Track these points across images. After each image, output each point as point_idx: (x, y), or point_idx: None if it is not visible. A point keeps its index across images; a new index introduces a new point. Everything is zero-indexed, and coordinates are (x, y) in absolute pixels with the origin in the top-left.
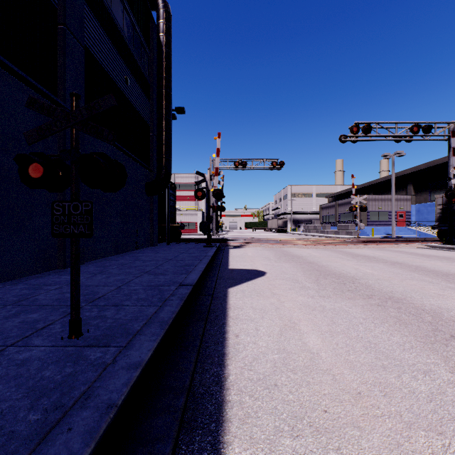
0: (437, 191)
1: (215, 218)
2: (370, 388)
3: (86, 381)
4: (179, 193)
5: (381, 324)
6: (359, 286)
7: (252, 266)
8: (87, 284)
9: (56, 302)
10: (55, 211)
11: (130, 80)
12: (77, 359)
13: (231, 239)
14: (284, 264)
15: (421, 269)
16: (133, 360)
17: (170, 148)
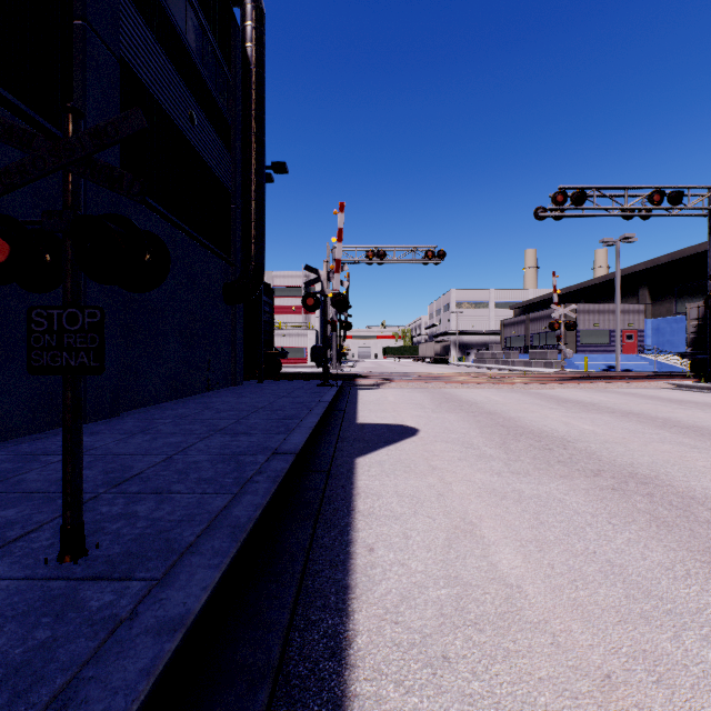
0: (687, 298)
1: (335, 341)
2: (626, 665)
3: (70, 662)
4: (279, 302)
5: (625, 526)
6: (575, 455)
7: (395, 418)
8: (115, 452)
9: (55, 486)
10: (33, 325)
11: (198, 117)
12: (63, 608)
13: (361, 374)
14: (448, 416)
15: (673, 423)
16: (170, 613)
17: (264, 229)
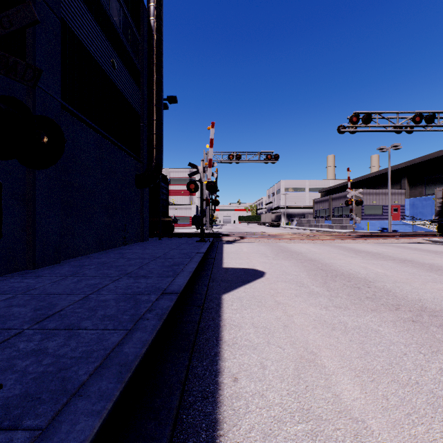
0: (432, 185)
1: (208, 212)
2: None
3: None
4: (173, 188)
5: (433, 355)
6: (377, 292)
7: (248, 264)
8: (48, 292)
9: None
10: None
11: (117, 64)
12: None
13: (225, 233)
14: (284, 262)
15: (437, 268)
16: None
17: (162, 139)
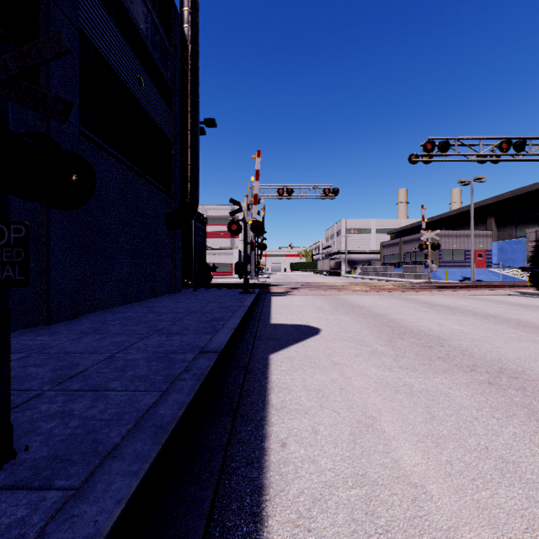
0: (525, 225)
1: (254, 258)
2: None
3: None
4: (211, 228)
5: (507, 420)
6: (451, 351)
7: (301, 320)
8: (67, 351)
9: None
10: None
11: (145, 81)
12: None
13: (274, 283)
14: (343, 318)
15: (524, 324)
16: (78, 535)
17: (197, 170)
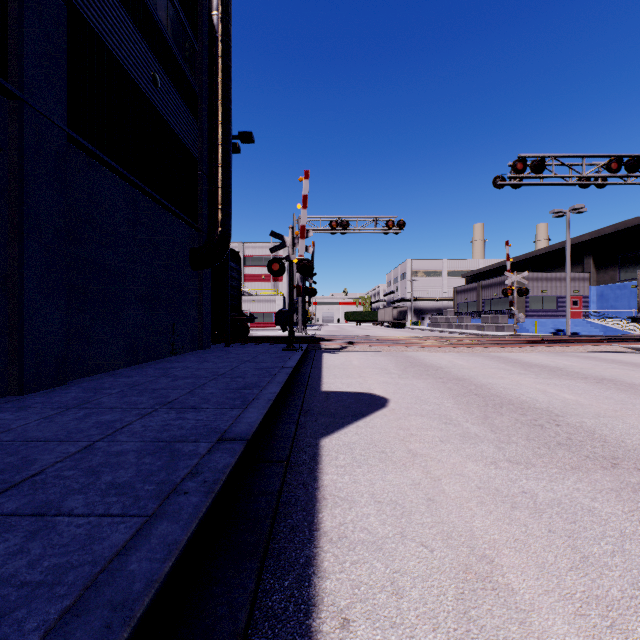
0: (630, 266)
1: (301, 306)
2: None
3: None
4: (250, 271)
5: None
6: (574, 434)
7: (361, 385)
8: (28, 437)
9: None
10: None
11: (161, 81)
12: None
13: (325, 337)
14: (416, 383)
15: None
16: None
17: (230, 195)
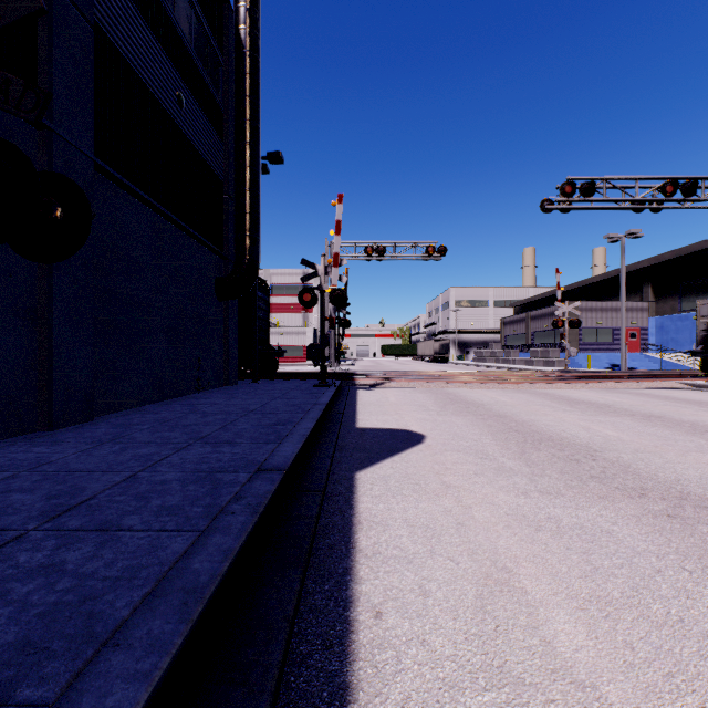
0: (692, 295)
1: (333, 339)
2: None
3: None
4: (277, 300)
5: (705, 574)
6: (608, 468)
7: (397, 422)
8: (71, 468)
9: None
10: None
11: (187, 101)
12: None
13: (360, 373)
14: (455, 419)
15: (703, 428)
16: None
17: (258, 220)
